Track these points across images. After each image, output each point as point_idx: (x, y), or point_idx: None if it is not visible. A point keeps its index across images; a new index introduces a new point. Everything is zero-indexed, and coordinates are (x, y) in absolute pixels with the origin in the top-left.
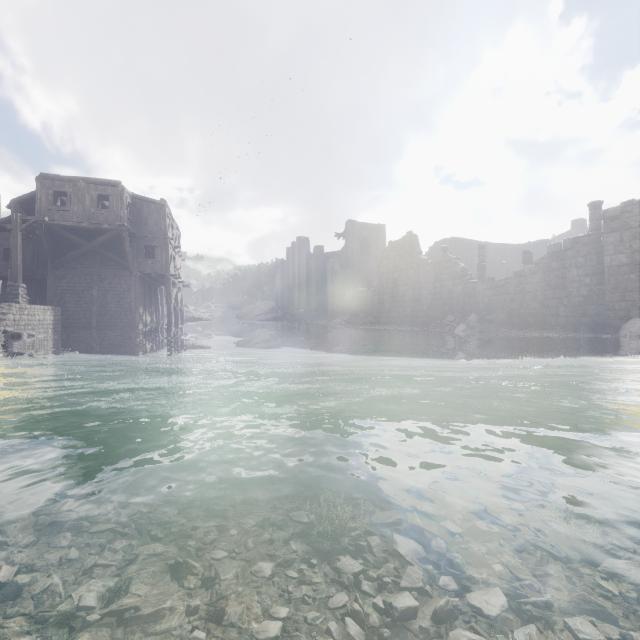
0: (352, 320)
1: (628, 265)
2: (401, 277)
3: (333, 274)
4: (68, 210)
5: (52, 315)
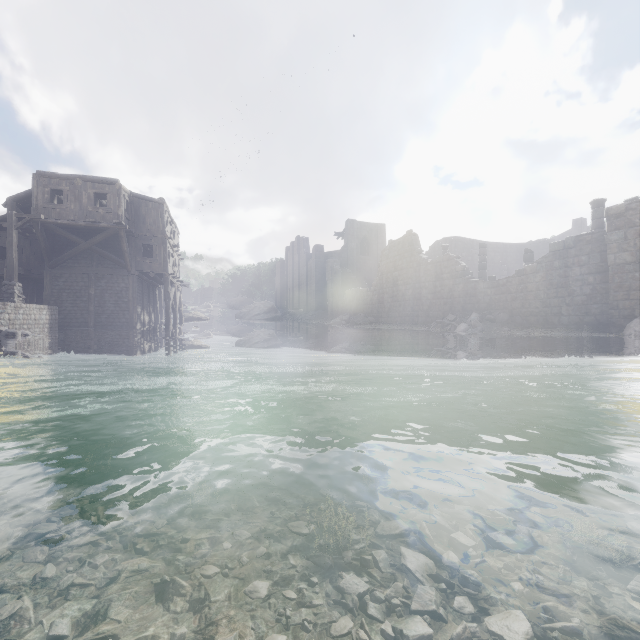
0: (352, 320)
1: (632, 263)
2: (401, 276)
3: (333, 273)
4: (65, 208)
5: (48, 314)
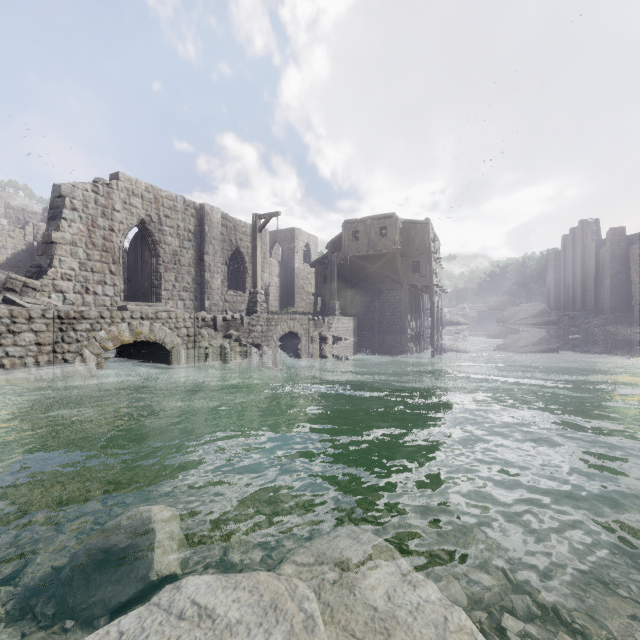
0: None
1: None
2: None
3: None
4: (360, 244)
5: (353, 323)
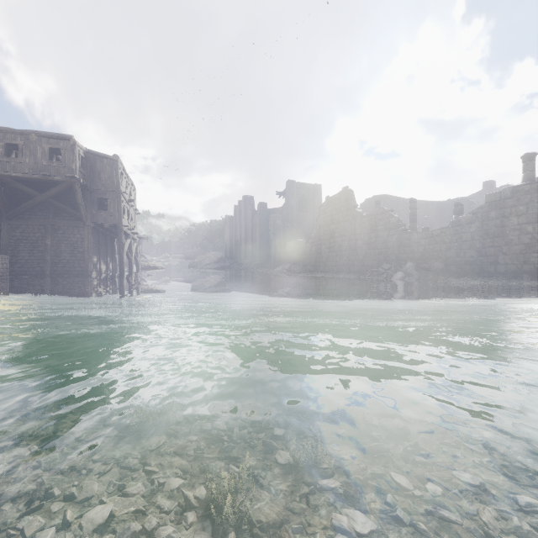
0: (292, 268)
1: None
2: (338, 229)
3: (275, 227)
4: (19, 162)
5: None
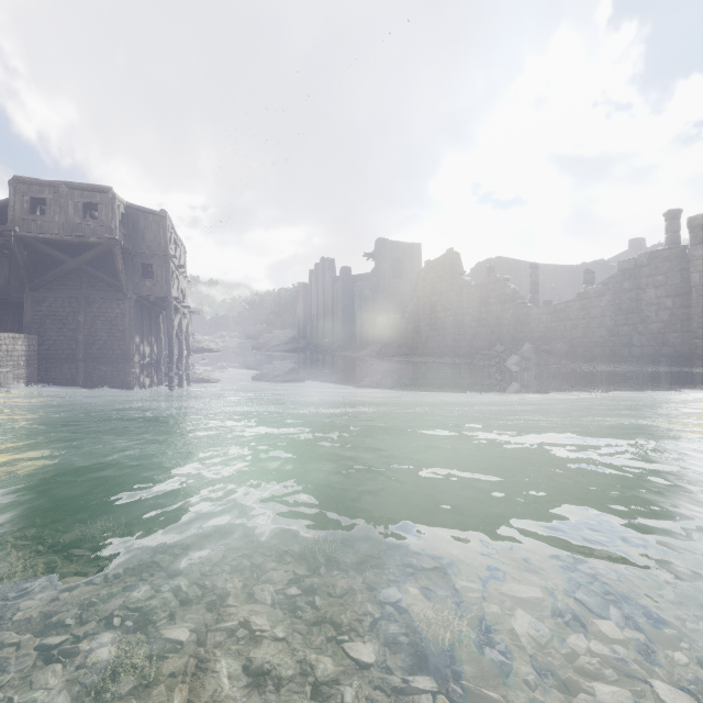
0: (384, 351)
1: None
2: (440, 301)
3: (362, 299)
4: (47, 220)
5: (25, 345)
